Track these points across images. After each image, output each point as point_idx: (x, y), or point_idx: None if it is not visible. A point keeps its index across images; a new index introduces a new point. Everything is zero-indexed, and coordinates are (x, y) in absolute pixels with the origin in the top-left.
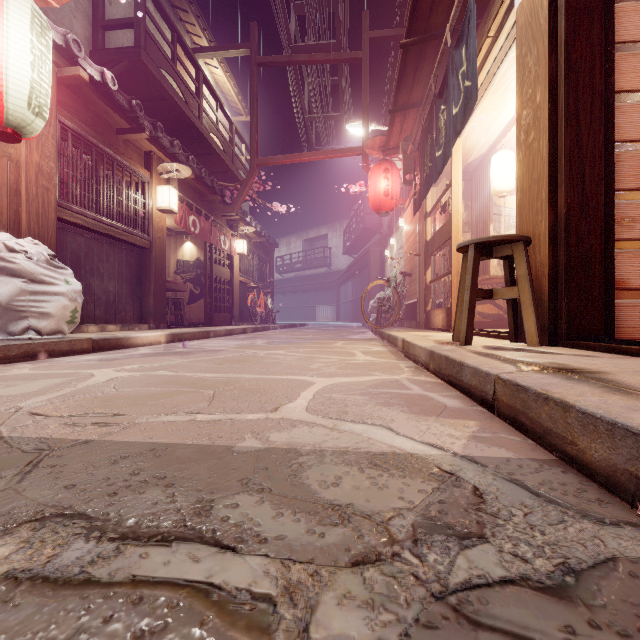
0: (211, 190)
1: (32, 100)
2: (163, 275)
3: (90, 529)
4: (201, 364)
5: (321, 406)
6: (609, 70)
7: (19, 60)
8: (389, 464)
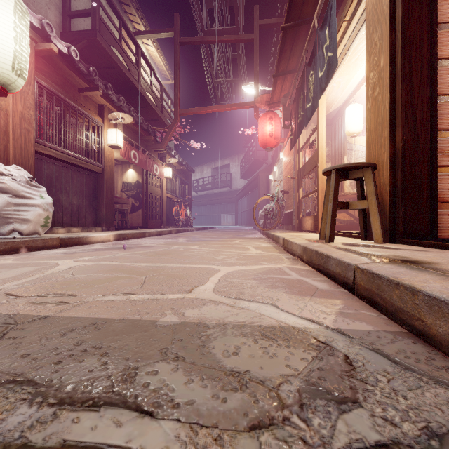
0: (147, 132)
1: (15, 65)
2: (112, 192)
3: (35, 395)
4: (137, 256)
5: (224, 288)
6: (434, 43)
7: (5, 35)
8: (277, 336)
